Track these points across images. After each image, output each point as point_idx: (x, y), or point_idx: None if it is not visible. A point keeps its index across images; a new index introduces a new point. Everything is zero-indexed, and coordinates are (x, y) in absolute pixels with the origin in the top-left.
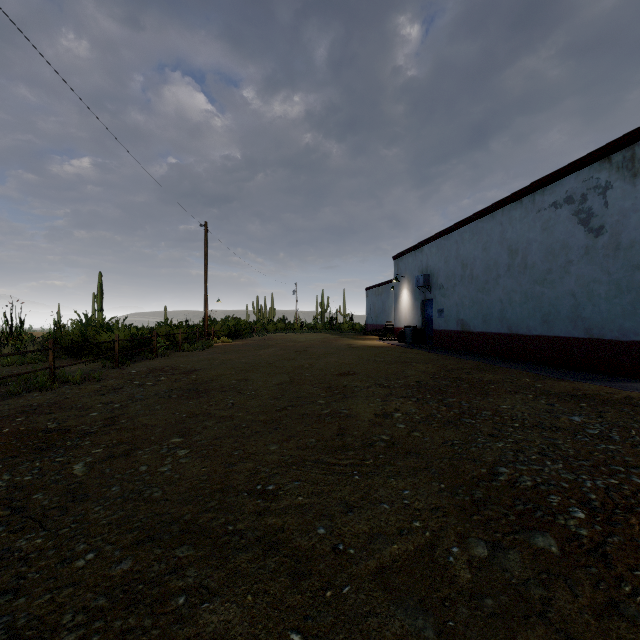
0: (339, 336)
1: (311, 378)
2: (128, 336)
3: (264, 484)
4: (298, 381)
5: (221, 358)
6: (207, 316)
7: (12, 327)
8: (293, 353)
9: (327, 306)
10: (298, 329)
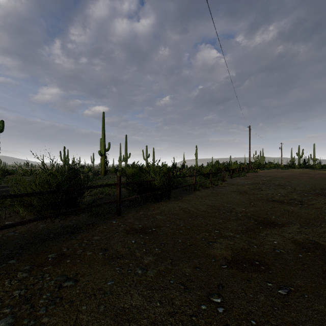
0: (317, 170)
1: (317, 177)
2: (239, 166)
3: (322, 183)
4: (313, 178)
5: (271, 174)
6: (250, 161)
7: (173, 165)
8: (300, 173)
9: (302, 154)
10: (282, 167)
